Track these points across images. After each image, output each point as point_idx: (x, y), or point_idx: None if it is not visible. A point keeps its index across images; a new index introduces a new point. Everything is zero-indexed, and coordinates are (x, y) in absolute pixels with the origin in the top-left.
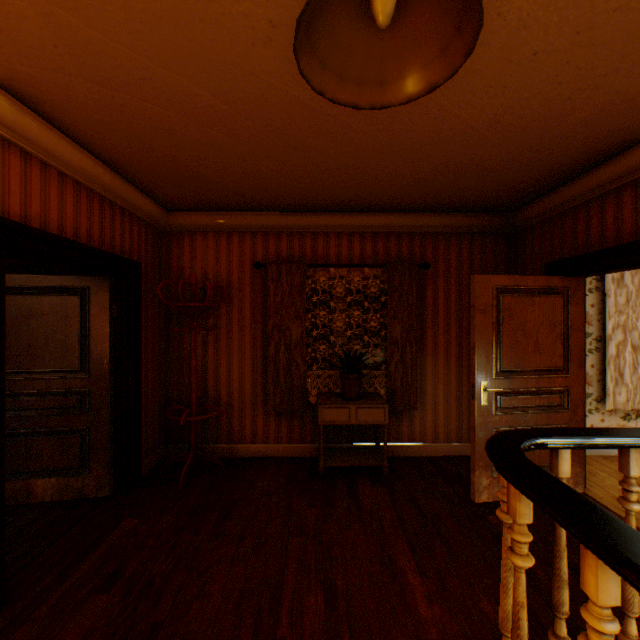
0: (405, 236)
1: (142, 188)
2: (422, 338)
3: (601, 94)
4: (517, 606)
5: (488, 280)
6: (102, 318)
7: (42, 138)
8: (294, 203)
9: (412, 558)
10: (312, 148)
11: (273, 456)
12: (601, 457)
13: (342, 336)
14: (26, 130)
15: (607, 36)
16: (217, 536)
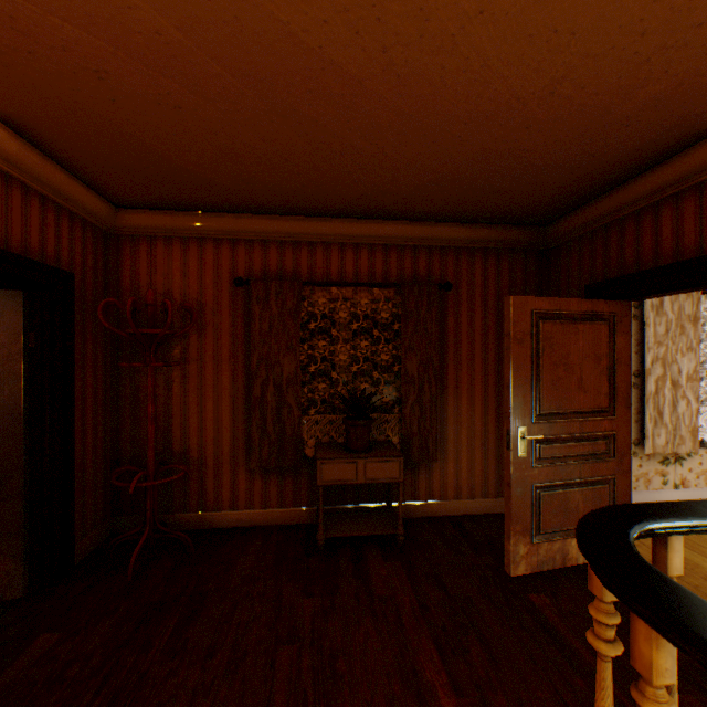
0: (422, 250)
1: (73, 170)
2: (442, 374)
3: (687, 57)
4: None
5: (526, 303)
6: (11, 349)
7: None
8: (286, 203)
9: (443, 667)
10: (309, 118)
11: (259, 525)
12: None
13: (346, 372)
14: None
15: None
16: (175, 653)
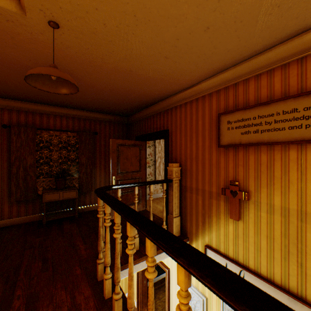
0: (88, 120)
1: None
2: (95, 162)
3: (137, 92)
4: (100, 227)
5: (116, 141)
6: None
7: None
8: (29, 98)
9: (83, 240)
10: None
11: (16, 224)
12: (155, 199)
13: (57, 162)
14: None
15: (132, 81)
16: None
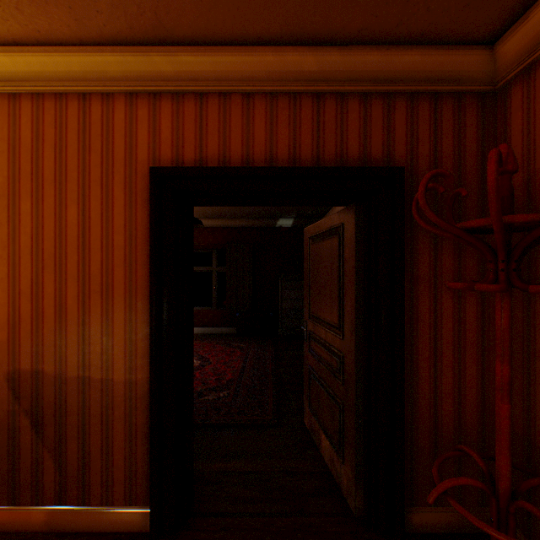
0: None
1: (385, 40)
2: None
3: None
4: None
5: None
6: (349, 263)
7: (206, 69)
8: None
9: None
10: None
11: None
12: None
13: None
14: (188, 72)
15: None
16: None
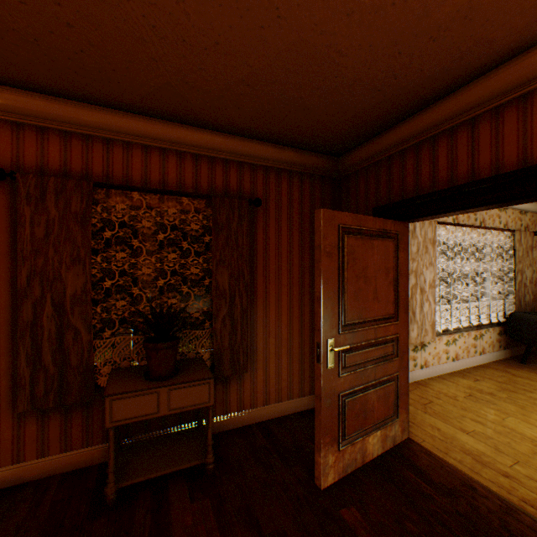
0: (234, 165)
1: None
2: (253, 287)
3: None
4: None
5: (334, 217)
6: None
7: None
8: (65, 78)
9: None
10: None
11: (33, 479)
12: None
13: (152, 287)
14: None
15: None
16: None
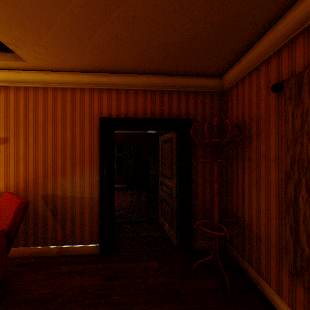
0: None
1: (185, 74)
2: None
3: None
4: None
5: None
6: (174, 152)
7: (120, 81)
8: None
9: None
10: None
11: None
12: None
13: None
14: (114, 82)
15: None
16: None
